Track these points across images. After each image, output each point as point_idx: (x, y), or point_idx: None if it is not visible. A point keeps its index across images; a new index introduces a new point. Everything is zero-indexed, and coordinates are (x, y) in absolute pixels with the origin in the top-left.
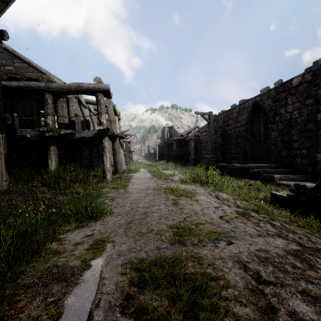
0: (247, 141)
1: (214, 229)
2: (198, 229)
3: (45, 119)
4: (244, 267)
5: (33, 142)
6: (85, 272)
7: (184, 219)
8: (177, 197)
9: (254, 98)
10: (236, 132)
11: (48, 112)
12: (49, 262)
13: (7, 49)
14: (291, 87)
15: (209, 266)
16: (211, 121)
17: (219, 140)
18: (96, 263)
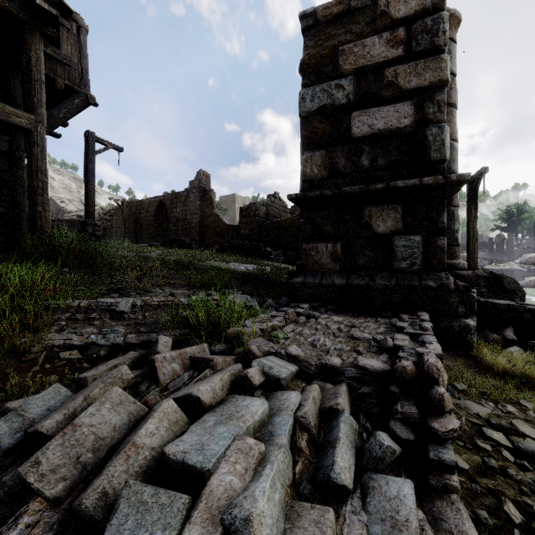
0: (155, 228)
1: None
2: None
3: None
4: None
5: None
6: None
7: None
8: None
9: (160, 196)
10: (148, 221)
11: None
12: None
13: None
14: (179, 197)
15: None
16: (125, 208)
17: (132, 226)
18: None
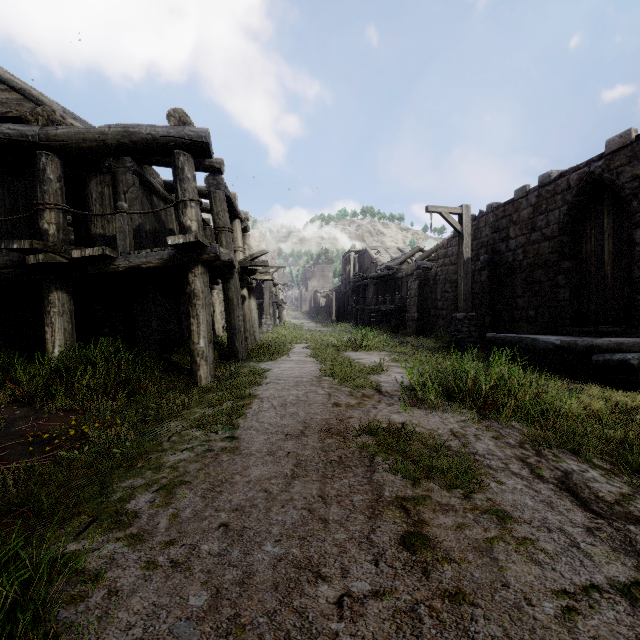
0: (561, 276)
1: None
2: None
3: (38, 221)
4: None
5: (5, 280)
6: None
7: None
8: (415, 489)
9: (586, 164)
10: (531, 255)
11: (47, 201)
12: None
13: None
14: None
15: None
16: (467, 228)
17: (483, 275)
18: None
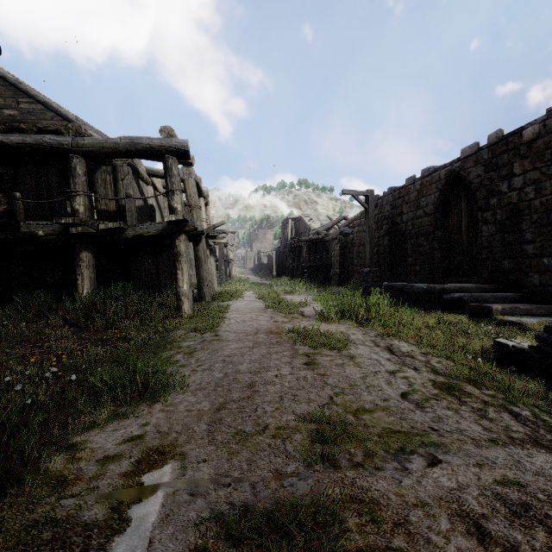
0: (436, 242)
1: (395, 424)
2: (361, 424)
3: (71, 203)
4: (478, 532)
5: (50, 244)
6: (110, 543)
7: (330, 401)
8: (314, 350)
9: (450, 164)
10: (417, 226)
11: (78, 189)
12: (39, 508)
13: (6, 79)
14: (521, 142)
15: (398, 528)
16: (372, 206)
17: (385, 240)
18: (138, 518)
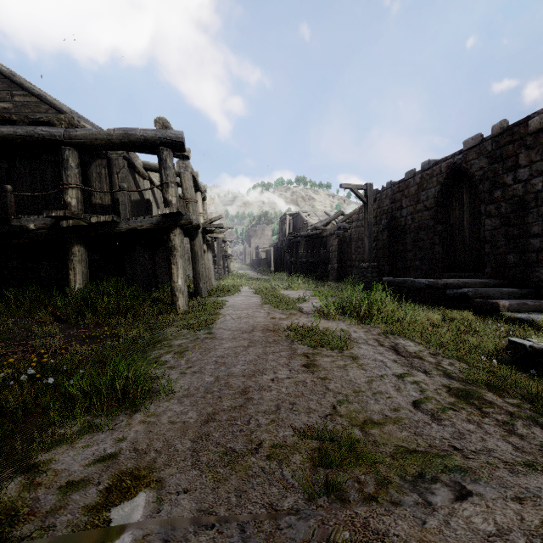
0: (436, 236)
1: (411, 442)
2: (370, 441)
3: (63, 196)
4: None
5: (41, 238)
6: None
7: (333, 411)
8: (313, 350)
9: (451, 156)
10: (417, 221)
11: (70, 182)
12: None
13: (0, 72)
14: (527, 132)
15: None
16: (371, 200)
17: (384, 235)
18: None
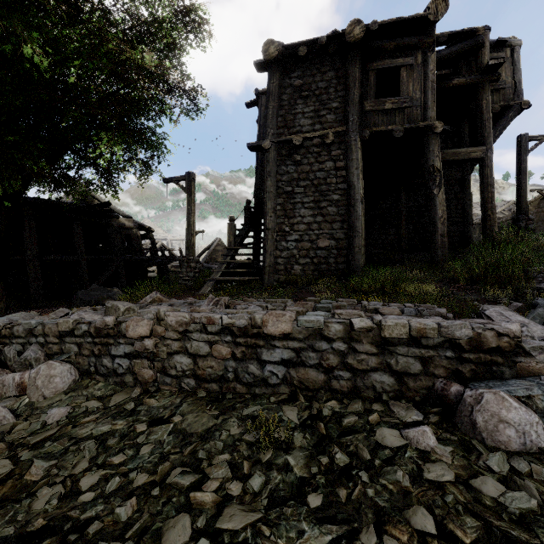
0: None
1: None
2: None
3: None
4: None
5: None
6: None
7: None
8: None
9: None
10: None
11: None
12: None
13: None
14: None
15: None
16: None
17: None
18: None
